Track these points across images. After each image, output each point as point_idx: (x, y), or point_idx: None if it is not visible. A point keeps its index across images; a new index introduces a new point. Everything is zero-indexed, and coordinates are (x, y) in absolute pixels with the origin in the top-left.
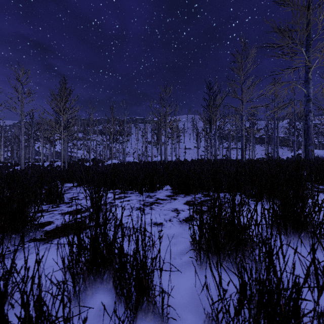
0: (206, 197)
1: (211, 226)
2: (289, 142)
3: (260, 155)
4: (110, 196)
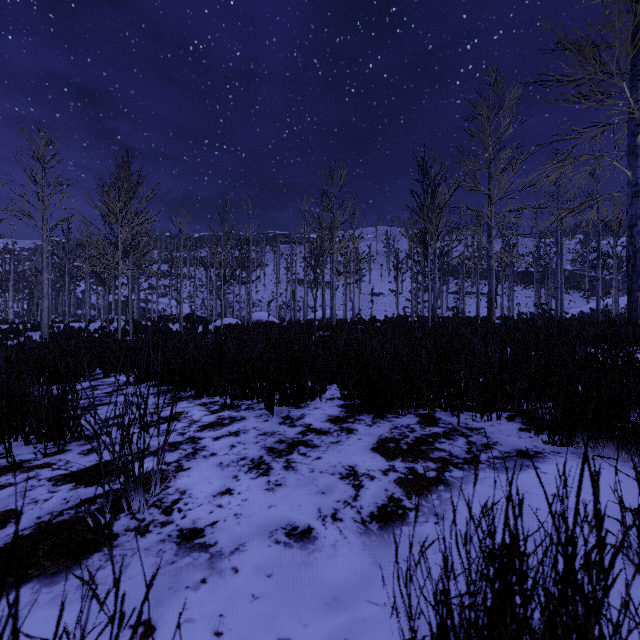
0: (426, 427)
1: (484, 637)
2: (583, 281)
3: (524, 306)
4: (196, 418)
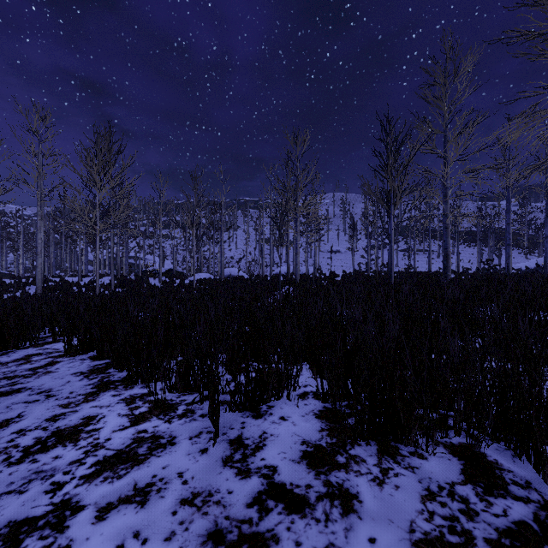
0: (491, 497)
1: None
2: (522, 239)
3: (467, 262)
4: (104, 435)
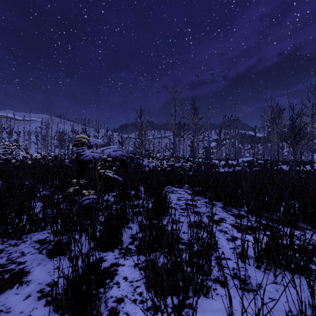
0: None
1: None
2: None
3: None
4: None
